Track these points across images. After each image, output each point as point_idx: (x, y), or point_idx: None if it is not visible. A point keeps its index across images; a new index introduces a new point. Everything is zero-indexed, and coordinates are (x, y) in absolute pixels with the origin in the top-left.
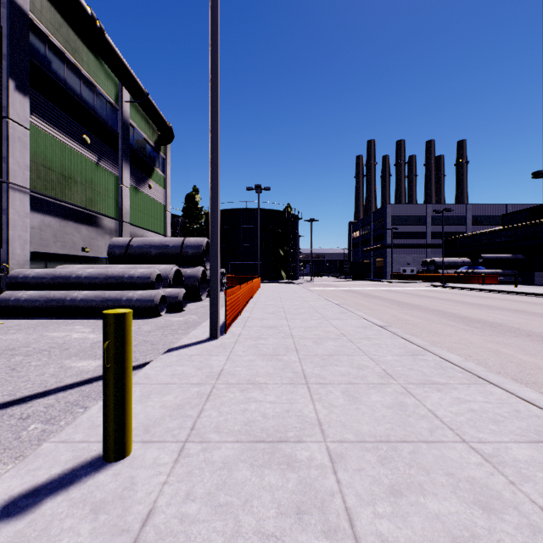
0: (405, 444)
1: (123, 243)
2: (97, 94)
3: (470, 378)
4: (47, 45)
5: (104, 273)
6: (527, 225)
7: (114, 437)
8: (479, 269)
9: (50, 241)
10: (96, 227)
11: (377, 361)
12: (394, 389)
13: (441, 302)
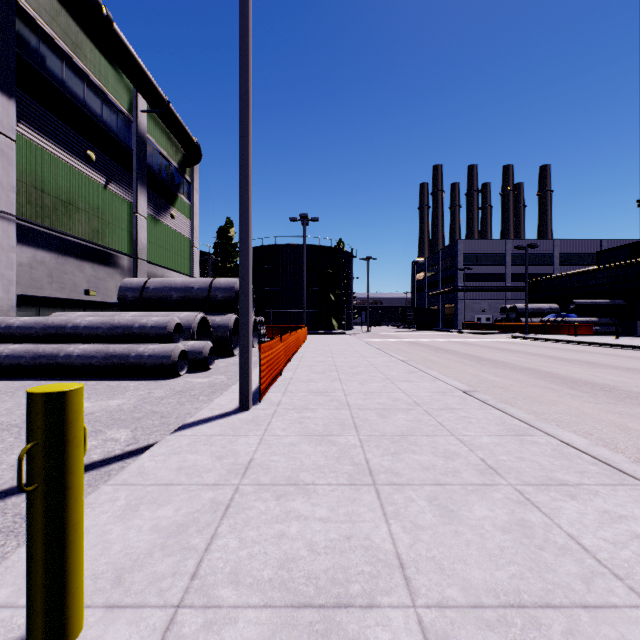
0: (550, 611)
1: (137, 285)
2: (106, 101)
3: (611, 475)
4: (40, 36)
5: (109, 322)
6: (628, 264)
7: (45, 613)
8: (570, 317)
9: (44, 282)
10: (104, 265)
11: (469, 446)
12: (505, 495)
13: (530, 358)
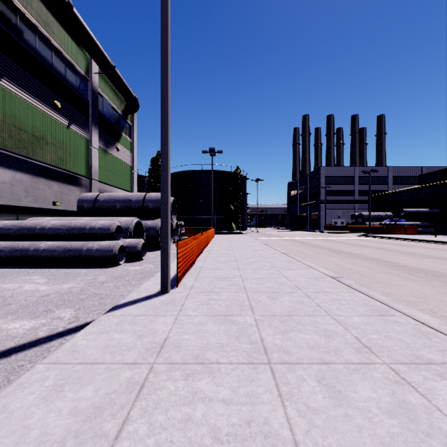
0: None
1: (91, 198)
2: (69, 65)
3: None
4: (19, 16)
5: (67, 225)
6: (442, 183)
7: None
8: (400, 221)
9: (21, 195)
10: (67, 184)
11: (344, 325)
12: (383, 374)
13: (376, 251)
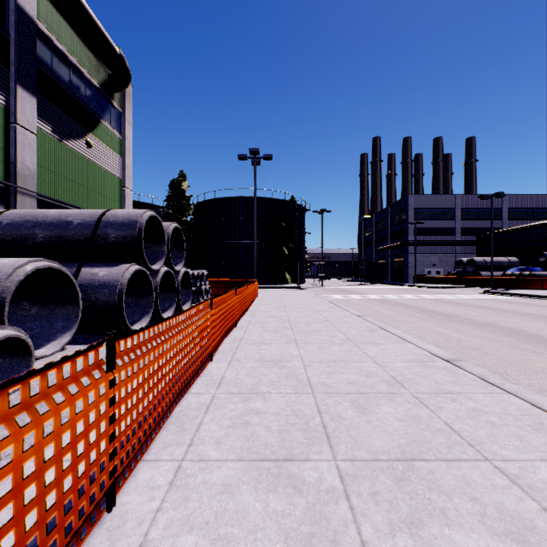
0: None
1: None
2: None
3: None
4: None
5: None
6: None
7: None
8: (535, 270)
9: None
10: None
11: None
12: None
13: None
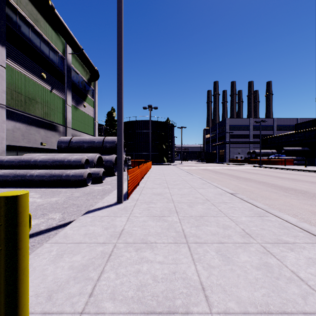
0: None
1: (67, 140)
2: (51, 48)
3: (311, 238)
4: (18, 15)
5: (52, 158)
6: (311, 130)
7: None
8: (282, 156)
9: (20, 138)
10: (50, 130)
11: (236, 222)
12: (256, 249)
13: (263, 176)
